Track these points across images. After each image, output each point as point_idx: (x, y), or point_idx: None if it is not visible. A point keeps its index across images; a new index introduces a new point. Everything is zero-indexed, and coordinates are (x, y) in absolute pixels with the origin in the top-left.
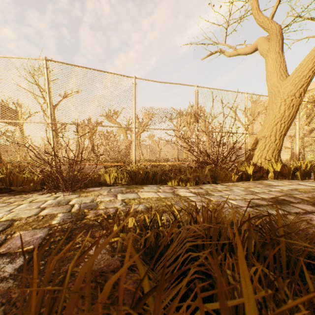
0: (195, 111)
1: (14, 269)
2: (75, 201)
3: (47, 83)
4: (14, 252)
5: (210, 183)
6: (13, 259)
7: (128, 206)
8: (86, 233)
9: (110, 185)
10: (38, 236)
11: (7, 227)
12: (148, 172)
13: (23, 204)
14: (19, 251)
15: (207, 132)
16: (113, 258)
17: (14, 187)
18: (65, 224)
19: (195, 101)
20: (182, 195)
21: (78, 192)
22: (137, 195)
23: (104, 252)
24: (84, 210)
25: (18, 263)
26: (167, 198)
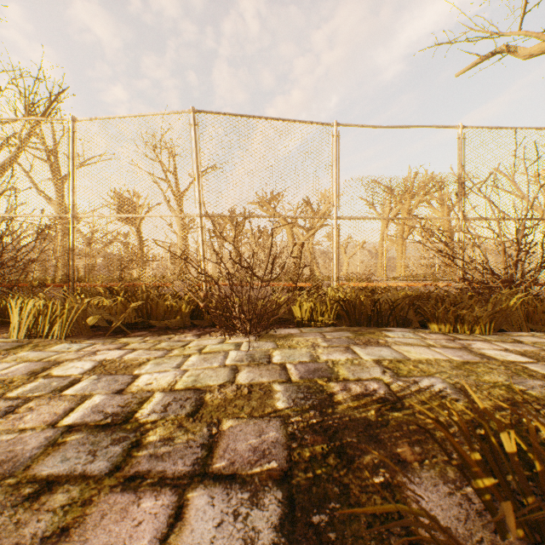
0: (461, 179)
1: (274, 529)
2: (279, 357)
3: (195, 150)
4: (247, 475)
5: (517, 330)
6: (254, 494)
7: (405, 379)
8: (373, 446)
9: (301, 323)
10: (270, 437)
11: (196, 405)
12: (379, 302)
13: (192, 357)
14: (256, 474)
15: (486, 219)
16: (507, 542)
17: (156, 322)
18: (306, 413)
19: (458, 157)
20: (497, 357)
21: (265, 336)
22: (394, 351)
23: (463, 515)
24: (316, 381)
25: (272, 510)
26: (471, 363)
